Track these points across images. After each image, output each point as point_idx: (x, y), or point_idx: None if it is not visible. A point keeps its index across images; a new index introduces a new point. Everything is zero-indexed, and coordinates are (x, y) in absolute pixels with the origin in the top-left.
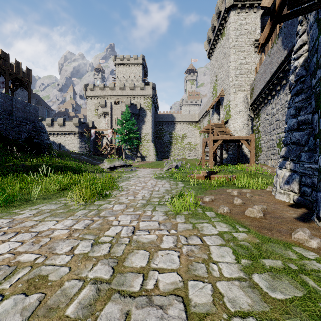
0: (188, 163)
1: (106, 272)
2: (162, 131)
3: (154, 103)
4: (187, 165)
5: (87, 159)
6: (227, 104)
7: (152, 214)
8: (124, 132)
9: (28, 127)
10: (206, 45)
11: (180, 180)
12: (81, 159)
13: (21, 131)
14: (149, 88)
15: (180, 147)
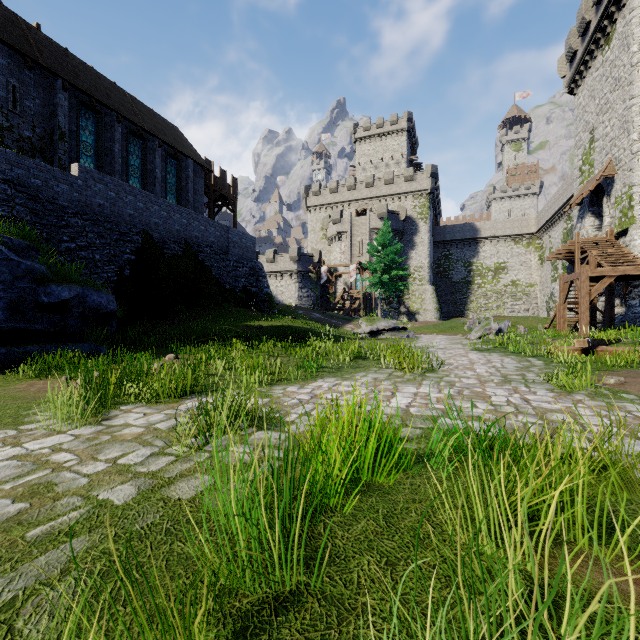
0: (519, 325)
1: (535, 420)
2: (450, 259)
3: (432, 204)
4: (520, 330)
5: (321, 317)
6: (624, 192)
7: (530, 390)
8: (381, 268)
9: (246, 270)
10: (564, 66)
11: (530, 354)
12: (314, 318)
13: (238, 276)
14: (424, 176)
15: (492, 291)
